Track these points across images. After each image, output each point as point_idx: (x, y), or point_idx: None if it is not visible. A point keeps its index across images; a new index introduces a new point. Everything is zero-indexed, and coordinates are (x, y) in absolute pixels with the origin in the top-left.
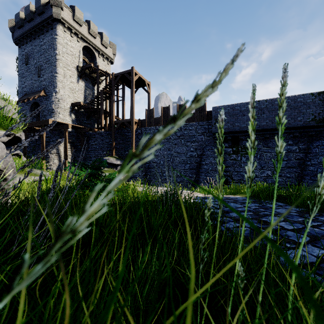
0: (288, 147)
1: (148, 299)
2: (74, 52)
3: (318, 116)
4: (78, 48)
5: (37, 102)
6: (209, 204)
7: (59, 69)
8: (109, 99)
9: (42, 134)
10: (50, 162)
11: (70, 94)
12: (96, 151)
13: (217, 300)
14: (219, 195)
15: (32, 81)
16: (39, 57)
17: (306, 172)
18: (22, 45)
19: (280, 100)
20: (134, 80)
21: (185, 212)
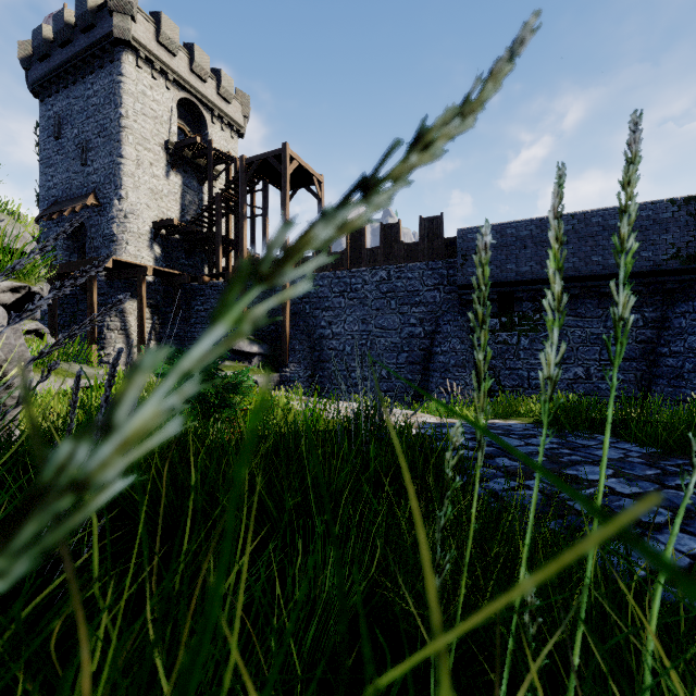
0: None
1: (317, 653)
2: (160, 111)
3: (685, 249)
4: (168, 104)
5: None
6: (455, 440)
7: (128, 147)
8: (235, 213)
9: (90, 289)
10: (107, 349)
11: (151, 203)
12: (207, 324)
13: (472, 655)
14: (479, 419)
15: (68, 174)
16: (85, 123)
17: (659, 371)
18: (48, 96)
19: (603, 216)
20: (288, 172)
21: (405, 464)
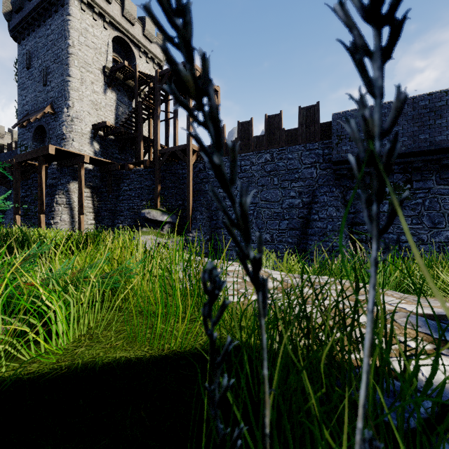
0: None
1: None
2: (99, 44)
3: None
4: (106, 39)
5: (42, 124)
6: None
7: (74, 69)
8: (153, 117)
9: (39, 172)
10: (56, 219)
11: (92, 111)
12: (131, 200)
13: None
14: None
15: (35, 93)
16: (45, 55)
17: None
18: (22, 39)
19: None
20: None
21: None
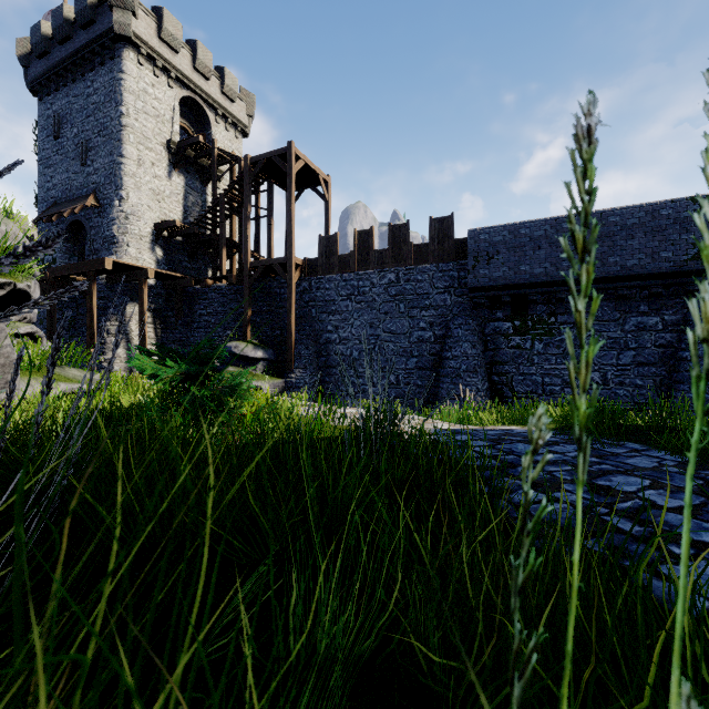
0: (640, 318)
1: None
2: (162, 110)
3: None
4: (171, 102)
5: (79, 220)
6: (537, 440)
7: (129, 147)
8: (239, 214)
9: (89, 292)
10: (107, 354)
11: (153, 204)
12: (210, 328)
13: None
14: (576, 405)
15: (68, 174)
16: (84, 122)
17: (680, 376)
18: (47, 95)
19: (620, 215)
20: (294, 172)
21: None
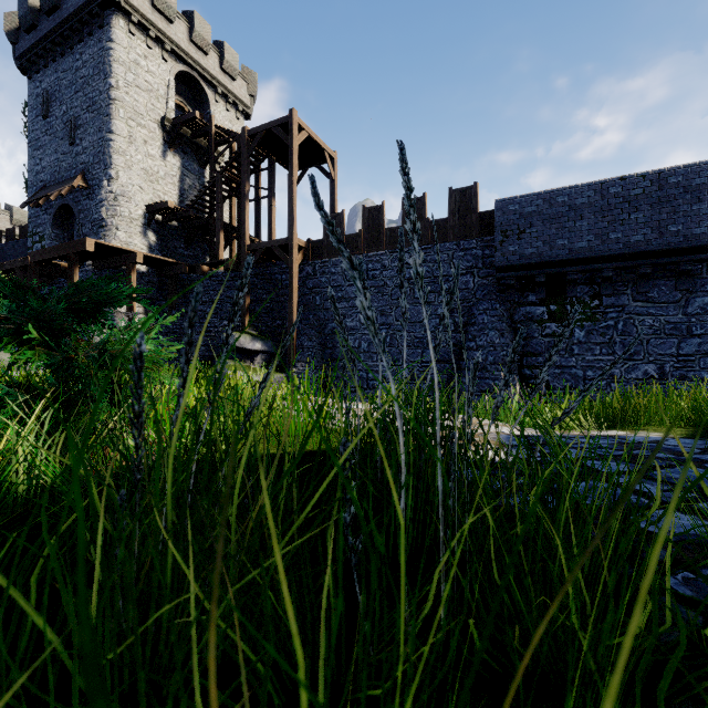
0: (707, 299)
1: None
2: (155, 84)
3: None
4: (165, 77)
5: (67, 203)
6: None
7: (119, 122)
8: (238, 195)
9: (70, 277)
10: None
11: (145, 185)
12: (205, 319)
13: None
14: None
15: (57, 155)
16: (73, 99)
17: None
18: (36, 72)
19: (683, 174)
20: (296, 143)
21: None
